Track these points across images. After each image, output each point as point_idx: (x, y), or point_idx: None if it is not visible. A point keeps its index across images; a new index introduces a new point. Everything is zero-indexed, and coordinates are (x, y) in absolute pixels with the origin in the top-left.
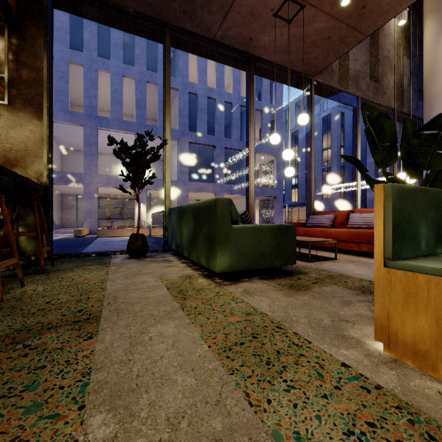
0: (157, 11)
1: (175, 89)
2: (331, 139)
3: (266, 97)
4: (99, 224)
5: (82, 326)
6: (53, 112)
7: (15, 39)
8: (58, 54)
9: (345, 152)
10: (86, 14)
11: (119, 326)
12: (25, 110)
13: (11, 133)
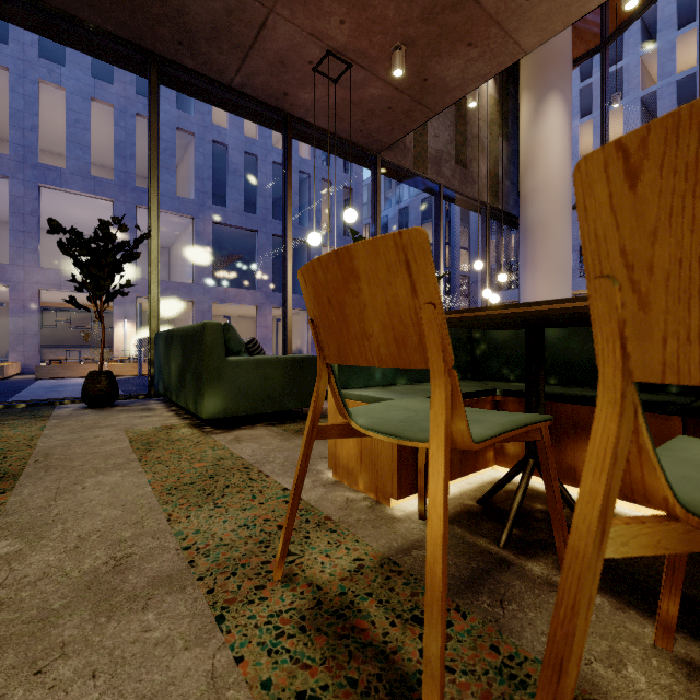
0: (137, 34)
1: (188, 132)
2: (432, 231)
3: (338, 161)
4: (42, 356)
5: None
6: None
7: None
8: None
9: (451, 252)
10: (9, 17)
11: (46, 480)
12: None
13: None
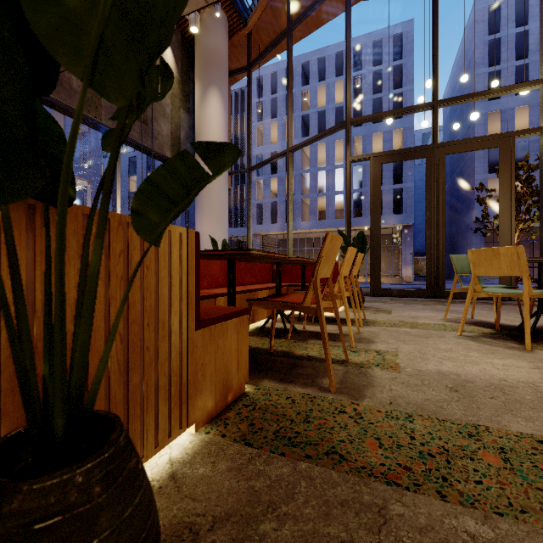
0: None
1: None
2: None
3: None
4: None
5: None
6: None
7: None
8: None
9: None
10: None
11: None
12: None
13: None
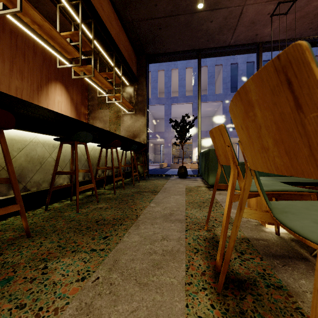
0: (193, 46)
1: (219, 65)
2: None
3: None
4: (172, 161)
5: (153, 193)
6: (150, 100)
7: (136, 85)
8: (153, 68)
9: None
10: (161, 61)
11: (163, 194)
12: (139, 114)
13: (135, 124)
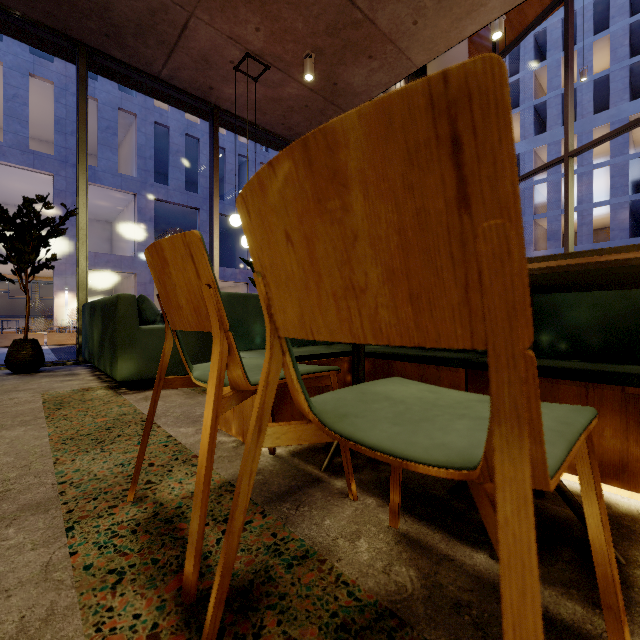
0: (64, 24)
1: (130, 113)
2: None
3: None
4: None
5: None
6: None
7: None
8: None
9: None
10: None
11: None
12: None
13: None
